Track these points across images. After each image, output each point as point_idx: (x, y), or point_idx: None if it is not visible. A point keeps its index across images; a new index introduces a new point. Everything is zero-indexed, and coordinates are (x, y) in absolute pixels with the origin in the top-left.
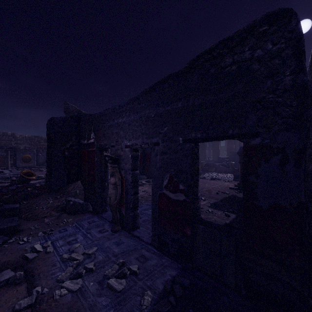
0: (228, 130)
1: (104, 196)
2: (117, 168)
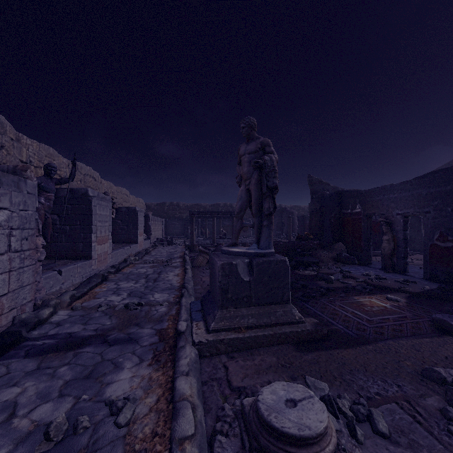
0: None
1: (369, 252)
2: (389, 230)
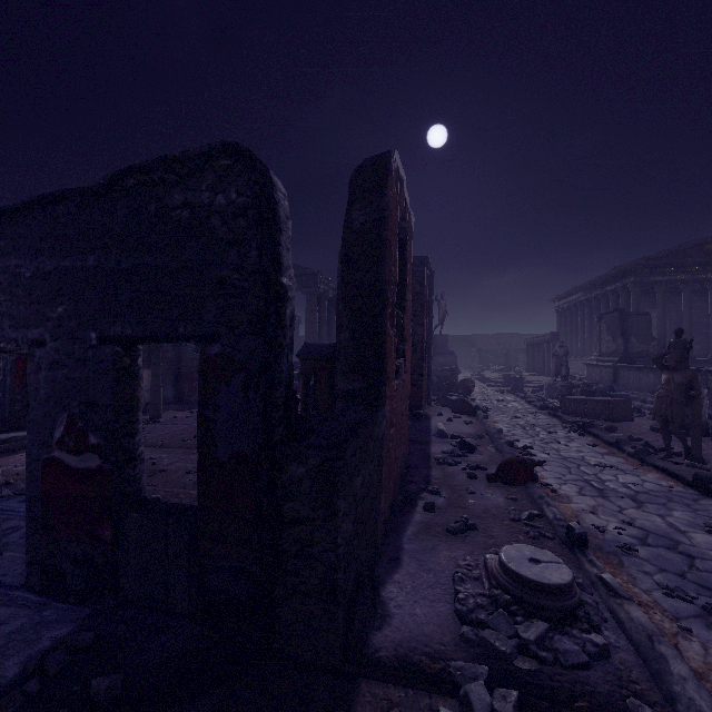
0: (178, 326)
1: None
2: None
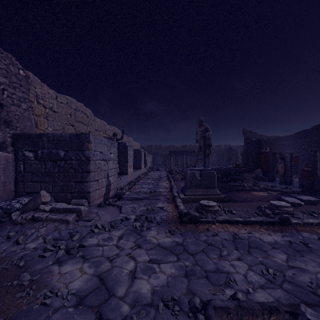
0: None
1: (274, 174)
2: (282, 161)
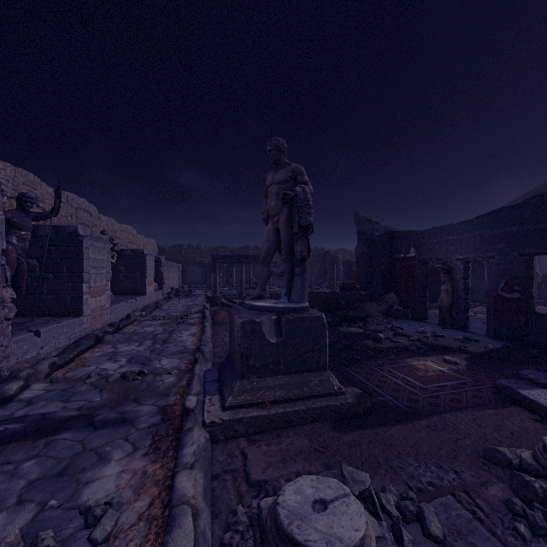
0: None
1: (425, 305)
2: (448, 278)
